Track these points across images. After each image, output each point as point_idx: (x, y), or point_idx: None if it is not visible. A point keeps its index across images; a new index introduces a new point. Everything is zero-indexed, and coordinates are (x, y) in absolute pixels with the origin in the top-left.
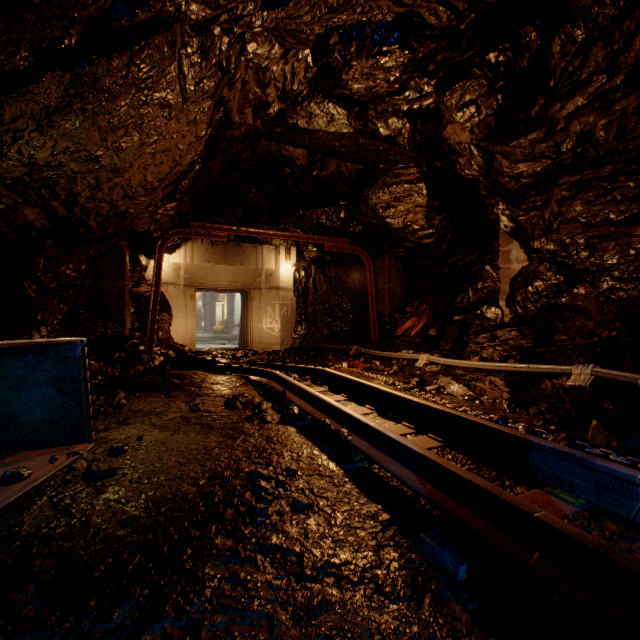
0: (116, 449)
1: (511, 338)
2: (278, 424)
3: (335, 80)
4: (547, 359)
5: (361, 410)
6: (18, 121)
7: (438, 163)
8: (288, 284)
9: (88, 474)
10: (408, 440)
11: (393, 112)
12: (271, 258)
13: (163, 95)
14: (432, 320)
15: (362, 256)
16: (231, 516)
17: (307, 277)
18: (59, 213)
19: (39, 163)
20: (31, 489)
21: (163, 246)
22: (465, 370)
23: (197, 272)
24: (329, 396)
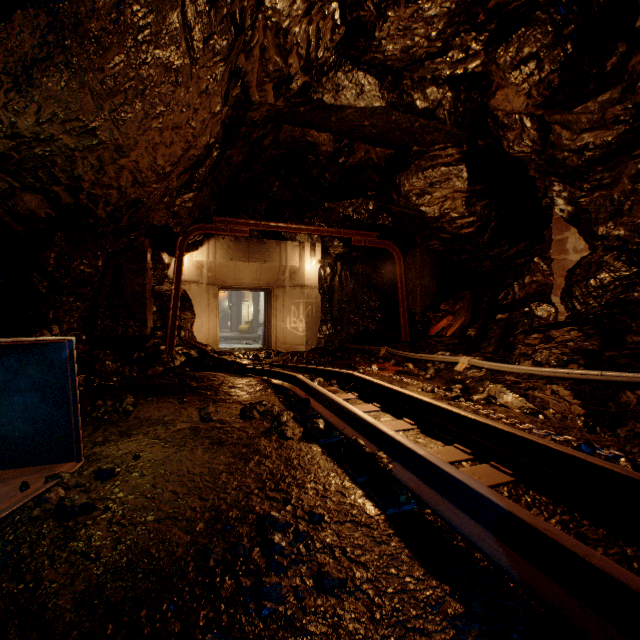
0: (104, 472)
1: (571, 339)
2: (300, 441)
3: (366, 40)
4: (621, 365)
5: (399, 425)
6: None
7: (481, 141)
8: (313, 282)
9: (58, 510)
10: (478, 482)
11: (432, 80)
12: (295, 255)
13: (166, 53)
14: (471, 319)
15: (392, 250)
16: (229, 594)
17: (332, 274)
18: (63, 200)
19: (25, 134)
20: None
21: (184, 242)
22: (517, 376)
23: (220, 270)
24: (359, 405)
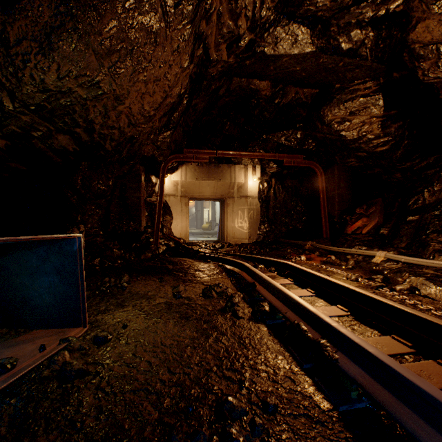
0: (100, 339)
1: None
2: (249, 320)
3: None
4: None
5: (333, 310)
6: (22, 43)
7: (396, 74)
8: (254, 193)
9: (60, 373)
10: None
11: (356, 23)
12: (241, 174)
13: (147, 18)
14: (383, 220)
15: (315, 168)
16: None
17: (268, 187)
18: (83, 139)
19: (51, 88)
20: (5, 387)
21: (165, 167)
22: (436, 270)
23: (189, 186)
24: (295, 290)
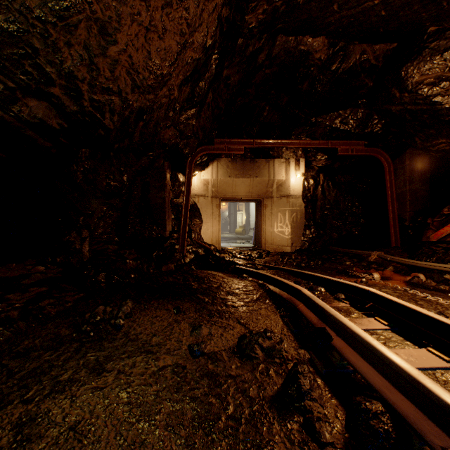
0: None
1: None
2: None
3: None
4: None
5: None
6: None
7: None
8: (297, 192)
9: None
10: None
11: None
12: (281, 170)
13: None
14: None
15: (380, 157)
16: None
17: (315, 185)
18: (67, 107)
19: None
20: None
21: (192, 162)
22: None
23: (221, 185)
24: (405, 349)
